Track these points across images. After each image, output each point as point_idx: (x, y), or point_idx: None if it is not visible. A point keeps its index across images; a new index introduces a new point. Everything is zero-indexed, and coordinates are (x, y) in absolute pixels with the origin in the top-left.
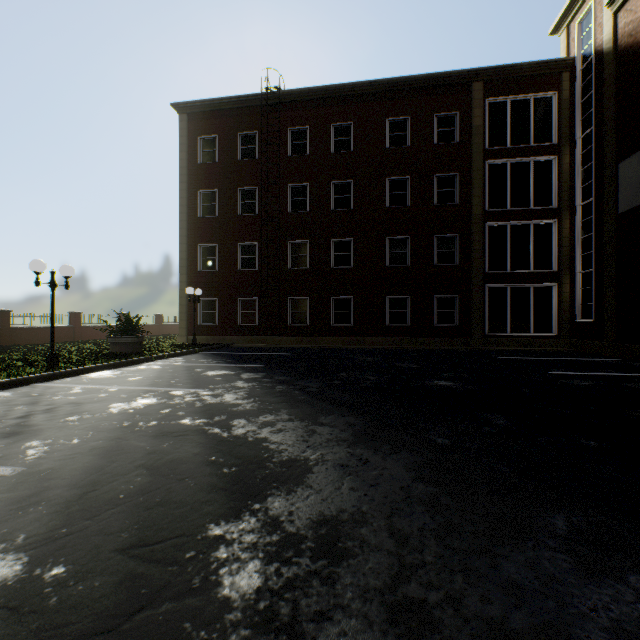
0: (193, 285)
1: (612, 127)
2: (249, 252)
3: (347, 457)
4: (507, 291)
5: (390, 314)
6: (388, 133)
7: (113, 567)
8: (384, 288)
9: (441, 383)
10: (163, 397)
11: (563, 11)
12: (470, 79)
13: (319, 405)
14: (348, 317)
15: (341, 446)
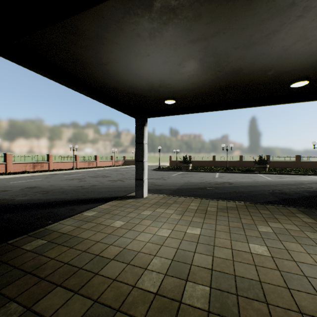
0: None
1: None
2: None
3: (308, 188)
4: None
5: None
6: None
7: (262, 182)
8: None
9: None
10: None
11: None
12: None
13: None
14: None
15: (314, 188)
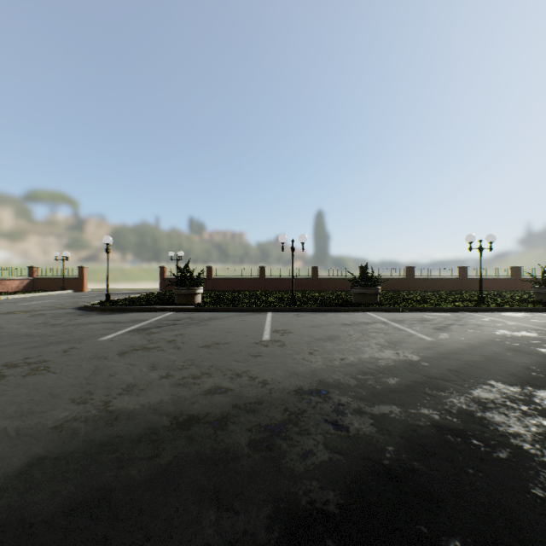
0: None
1: None
2: None
3: None
4: None
5: None
6: None
7: (441, 370)
8: None
9: None
10: (543, 335)
11: None
12: None
13: None
14: None
15: None
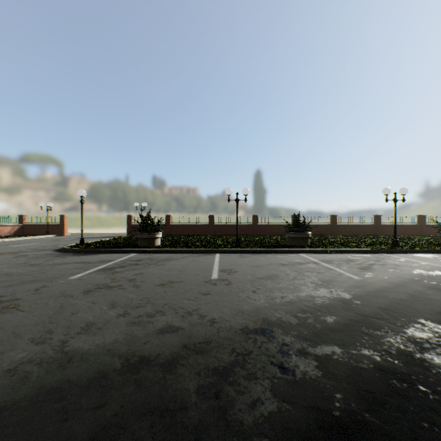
0: None
1: None
2: None
3: None
4: None
5: None
6: None
7: (373, 308)
8: None
9: None
10: None
11: None
12: None
13: None
14: None
15: None
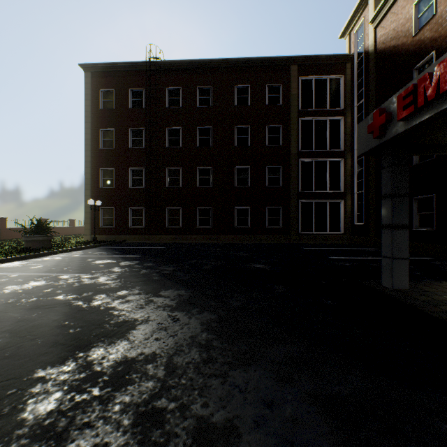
0: (96, 198)
1: (373, 100)
2: (138, 175)
3: (165, 317)
4: (313, 204)
5: (237, 219)
6: (236, 95)
7: None
8: (233, 201)
9: (257, 266)
10: (51, 280)
11: (347, 23)
12: (289, 63)
13: (165, 283)
14: (208, 221)
15: (165, 310)
